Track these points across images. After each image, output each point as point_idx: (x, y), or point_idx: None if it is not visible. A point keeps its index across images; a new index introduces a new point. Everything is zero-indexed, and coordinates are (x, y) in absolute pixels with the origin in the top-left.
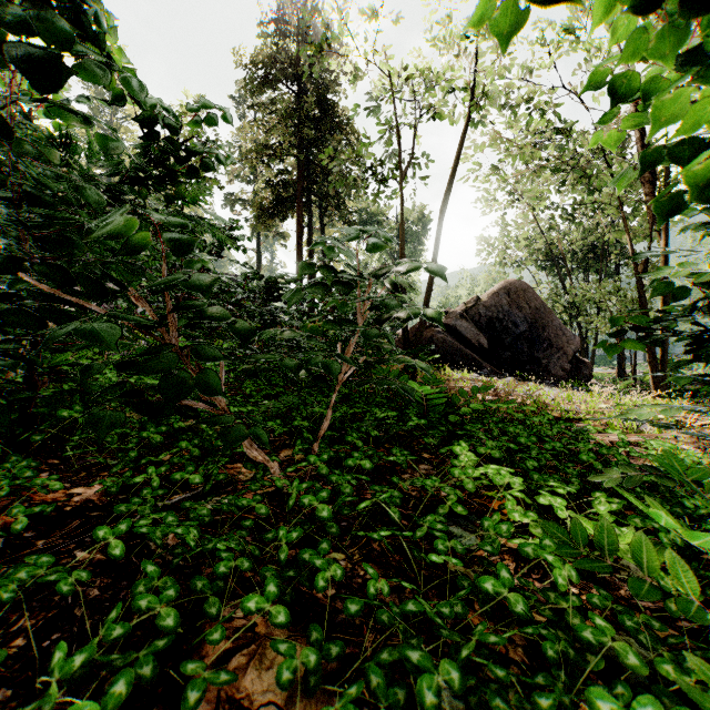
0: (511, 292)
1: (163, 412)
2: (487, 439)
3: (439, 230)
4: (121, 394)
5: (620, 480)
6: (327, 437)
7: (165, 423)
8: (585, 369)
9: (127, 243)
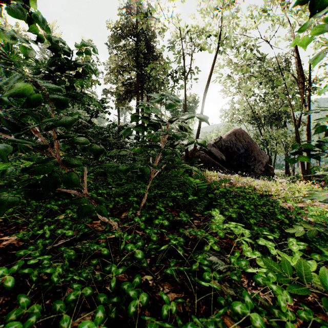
0: (237, 134)
1: (42, 197)
2: (229, 208)
3: (203, 103)
4: (26, 186)
5: (304, 232)
6: (146, 206)
7: (61, 199)
8: (271, 171)
9: (27, 100)
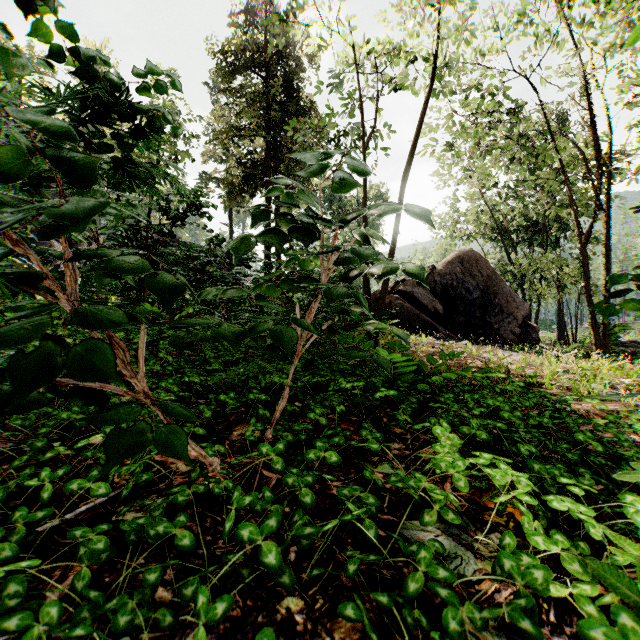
0: (465, 261)
1: (11, 410)
2: (471, 417)
3: (401, 197)
4: None
5: None
6: (287, 411)
7: None
8: (533, 333)
9: None
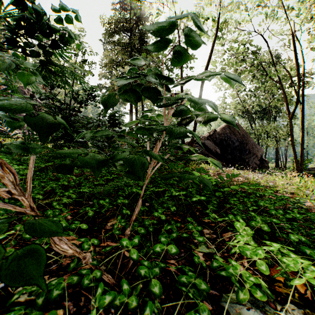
0: (231, 127)
1: None
2: (256, 215)
3: (201, 92)
4: None
5: None
6: (141, 210)
7: (19, 204)
8: (266, 164)
9: None
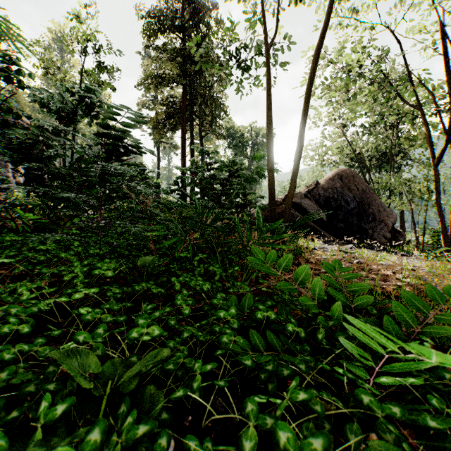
0: (344, 177)
1: None
2: None
3: (309, 97)
4: None
5: None
6: None
7: None
8: (400, 237)
9: None
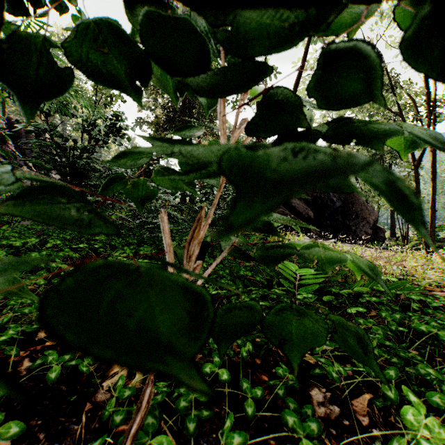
0: None
1: None
2: (441, 378)
3: None
4: None
5: None
6: None
7: None
8: (381, 233)
9: None
